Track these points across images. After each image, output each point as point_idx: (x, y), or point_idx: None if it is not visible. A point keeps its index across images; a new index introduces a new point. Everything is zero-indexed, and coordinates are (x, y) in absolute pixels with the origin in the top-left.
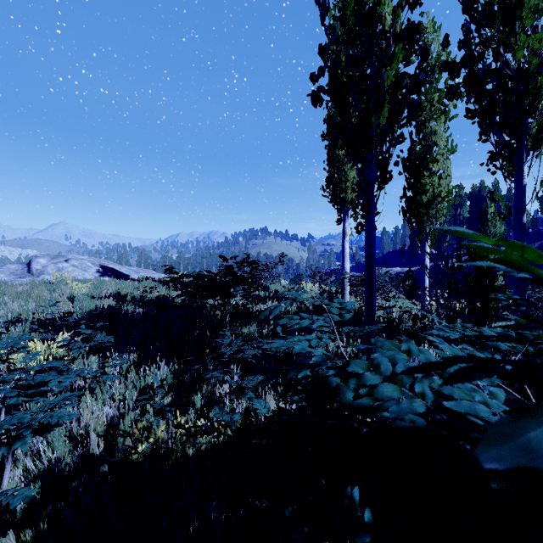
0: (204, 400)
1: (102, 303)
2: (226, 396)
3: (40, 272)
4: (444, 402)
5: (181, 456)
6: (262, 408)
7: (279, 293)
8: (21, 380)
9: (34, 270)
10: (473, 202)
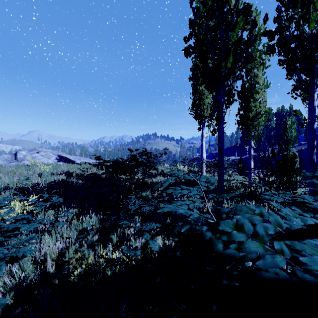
0: (118, 238)
1: (58, 177)
2: (132, 236)
3: (22, 159)
4: (299, 257)
5: (103, 275)
6: (155, 247)
7: (166, 172)
8: (1, 227)
9: (18, 158)
10: (278, 118)
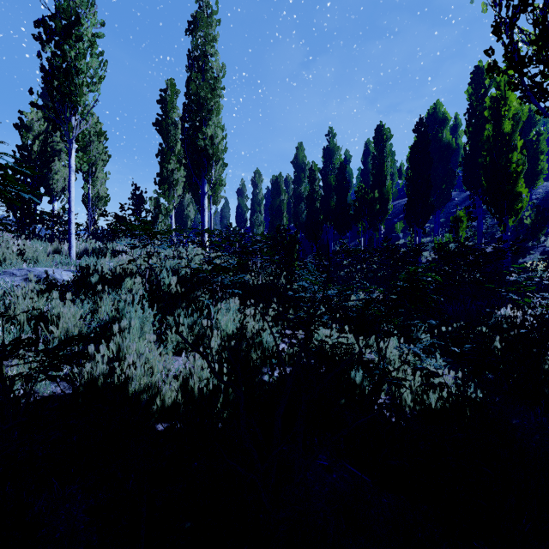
0: None
1: None
2: None
3: None
4: None
5: None
6: None
7: None
8: None
9: None
10: None
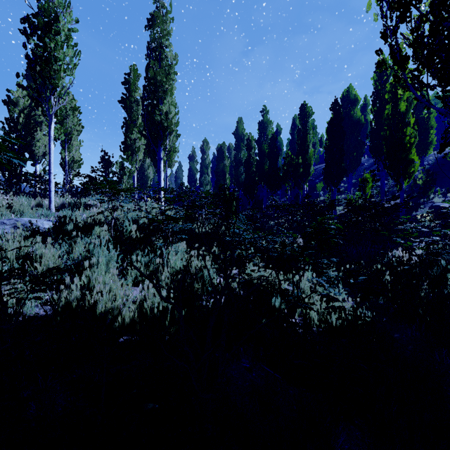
0: None
1: None
2: None
3: None
4: None
5: None
6: None
7: None
8: None
9: None
10: None
